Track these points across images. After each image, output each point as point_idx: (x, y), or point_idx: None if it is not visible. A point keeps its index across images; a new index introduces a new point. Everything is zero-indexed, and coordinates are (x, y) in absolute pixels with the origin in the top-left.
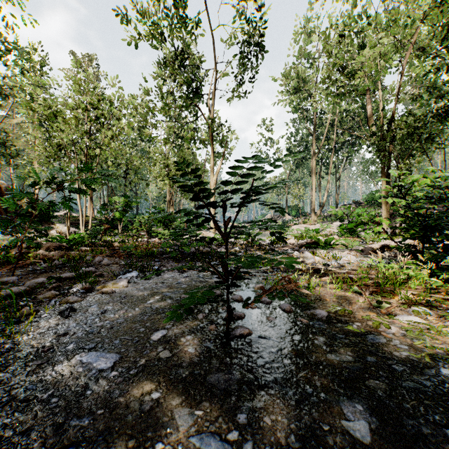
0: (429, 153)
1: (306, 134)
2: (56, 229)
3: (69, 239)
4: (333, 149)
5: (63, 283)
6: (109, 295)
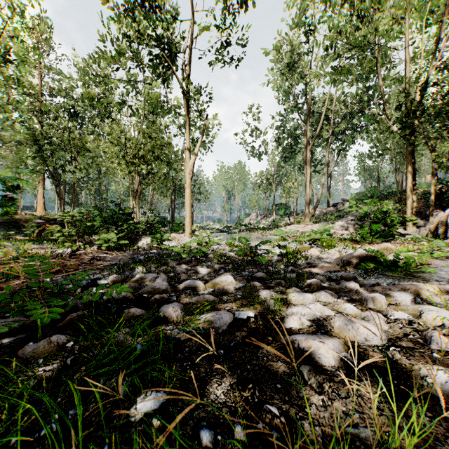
0: None
1: (295, 126)
2: None
3: None
4: (329, 140)
5: None
6: None
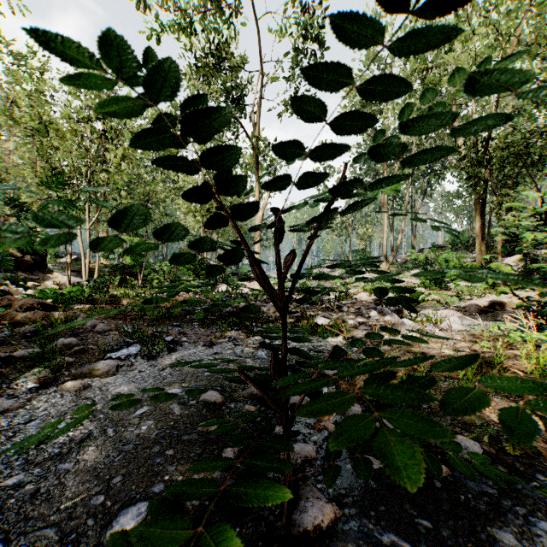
0: (537, 181)
1: None
2: (53, 280)
3: (62, 293)
4: (409, 179)
5: (13, 368)
6: (76, 393)
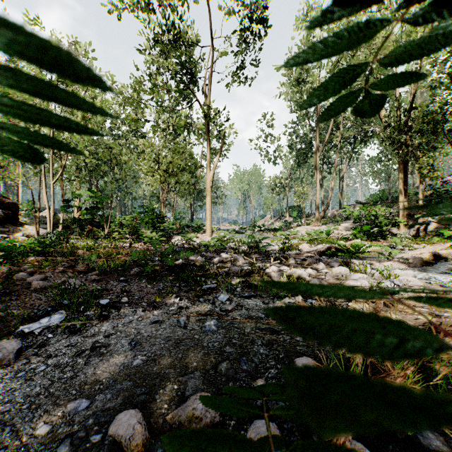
0: None
1: (308, 131)
2: (24, 232)
3: (22, 245)
4: (338, 146)
5: None
6: None
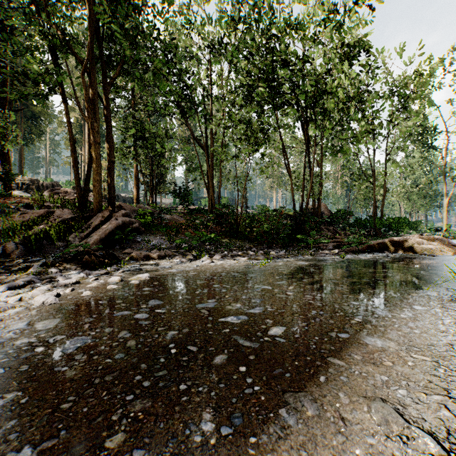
0: None
1: None
2: None
3: None
4: None
5: None
6: None
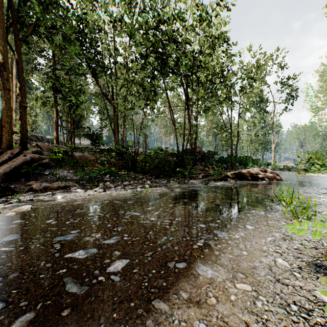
0: None
1: None
2: None
3: None
4: None
5: None
6: None
